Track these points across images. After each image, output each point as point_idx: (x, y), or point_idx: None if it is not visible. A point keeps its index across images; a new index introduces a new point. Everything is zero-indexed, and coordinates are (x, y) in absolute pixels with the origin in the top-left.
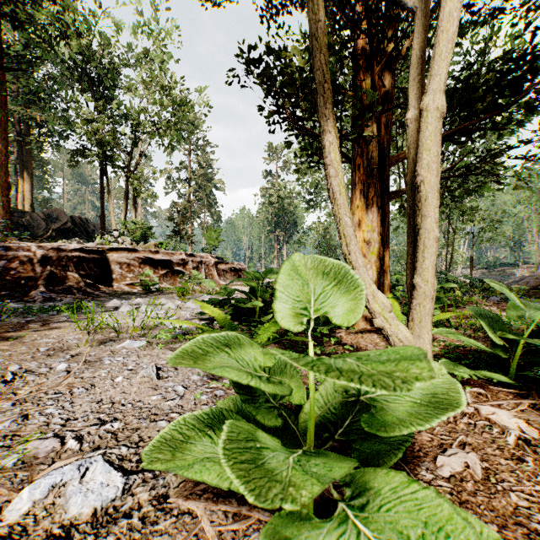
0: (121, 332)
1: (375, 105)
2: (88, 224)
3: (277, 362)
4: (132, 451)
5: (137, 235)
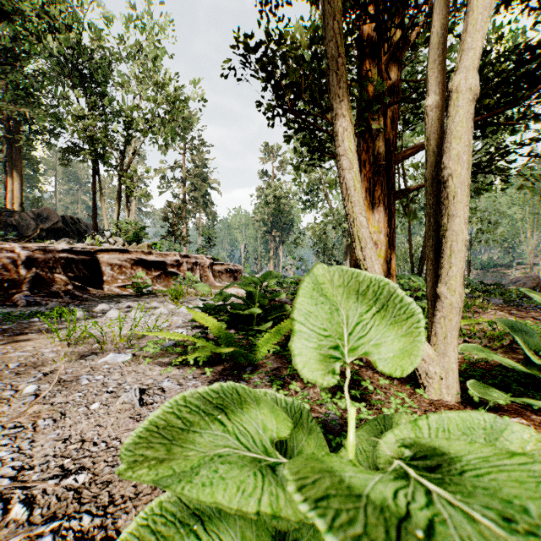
0: (106, 342)
1: (382, 96)
2: (80, 224)
3: (289, 409)
4: (97, 522)
5: (130, 236)
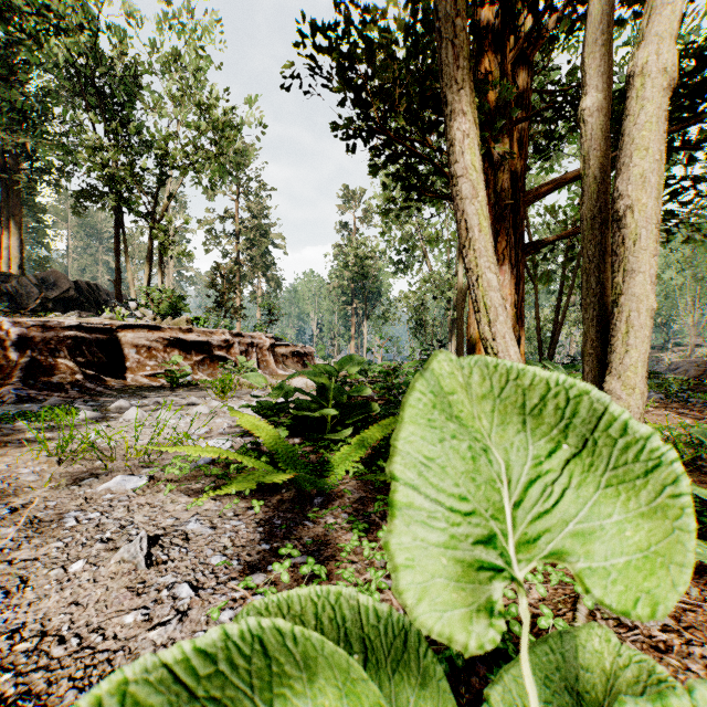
0: (115, 457)
1: (508, 110)
2: (98, 292)
3: (380, 629)
4: None
5: (165, 307)
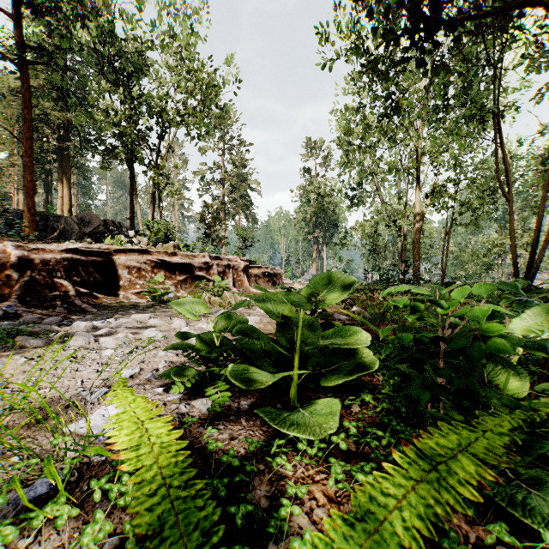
0: None
1: None
2: (121, 228)
3: None
4: None
5: (161, 237)
